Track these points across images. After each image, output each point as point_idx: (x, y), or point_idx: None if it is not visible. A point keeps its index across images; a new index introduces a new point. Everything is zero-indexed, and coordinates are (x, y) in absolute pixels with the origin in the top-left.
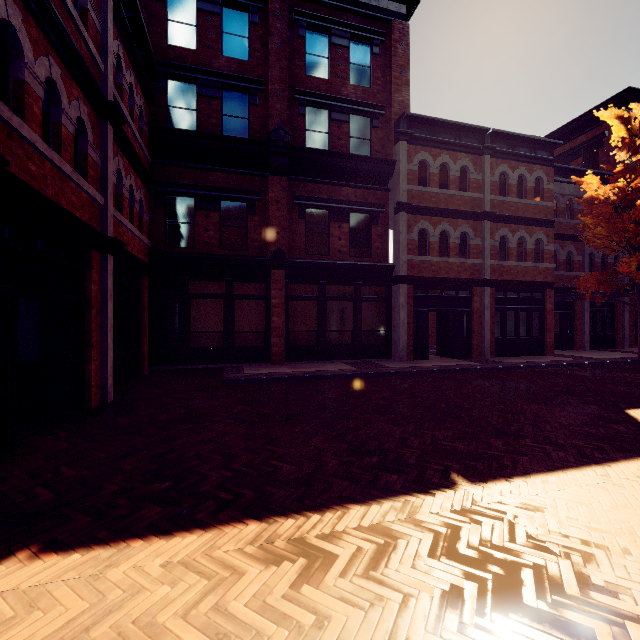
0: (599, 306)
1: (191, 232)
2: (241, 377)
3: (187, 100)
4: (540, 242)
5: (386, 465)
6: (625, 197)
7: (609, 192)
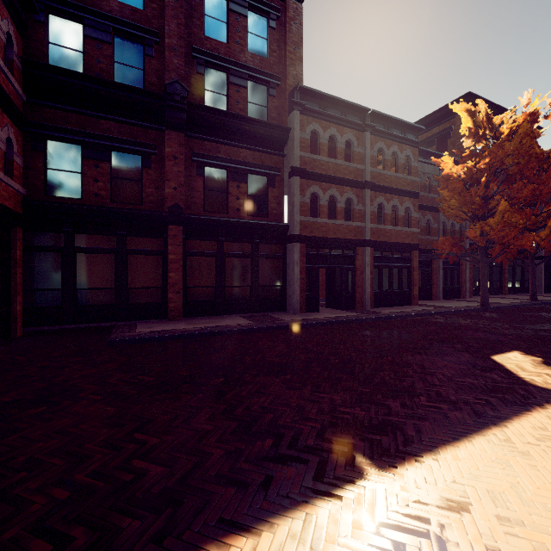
0: (449, 264)
1: (77, 182)
2: (130, 337)
3: (72, 40)
4: (408, 210)
5: (281, 451)
6: (472, 176)
7: (460, 171)
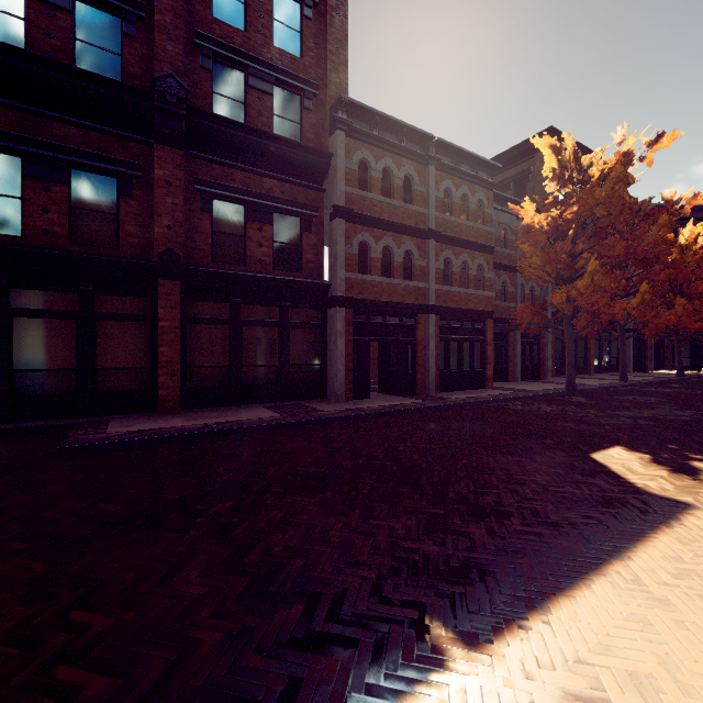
0: (528, 338)
1: (15, 211)
2: (95, 441)
3: None
4: (481, 269)
5: (316, 627)
6: (557, 227)
7: (543, 221)
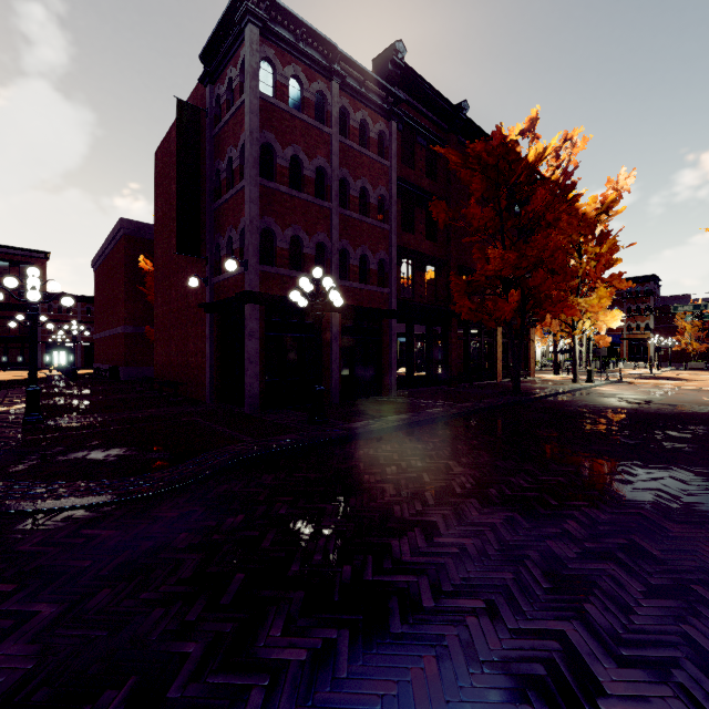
0: None
1: None
2: None
3: None
4: None
5: None
6: None
7: None
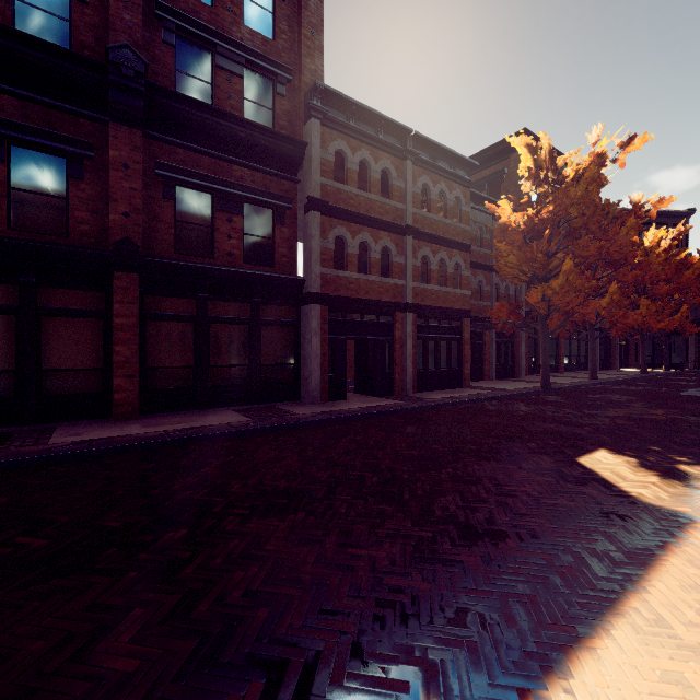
0: (503, 337)
1: None
2: (31, 454)
3: None
4: (458, 267)
5: None
6: (534, 226)
7: (520, 220)
